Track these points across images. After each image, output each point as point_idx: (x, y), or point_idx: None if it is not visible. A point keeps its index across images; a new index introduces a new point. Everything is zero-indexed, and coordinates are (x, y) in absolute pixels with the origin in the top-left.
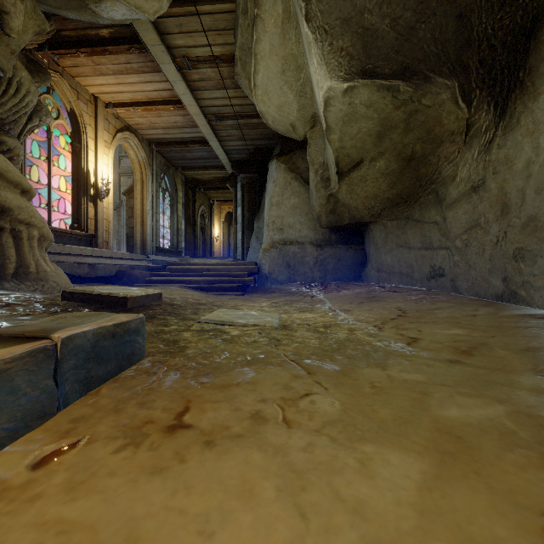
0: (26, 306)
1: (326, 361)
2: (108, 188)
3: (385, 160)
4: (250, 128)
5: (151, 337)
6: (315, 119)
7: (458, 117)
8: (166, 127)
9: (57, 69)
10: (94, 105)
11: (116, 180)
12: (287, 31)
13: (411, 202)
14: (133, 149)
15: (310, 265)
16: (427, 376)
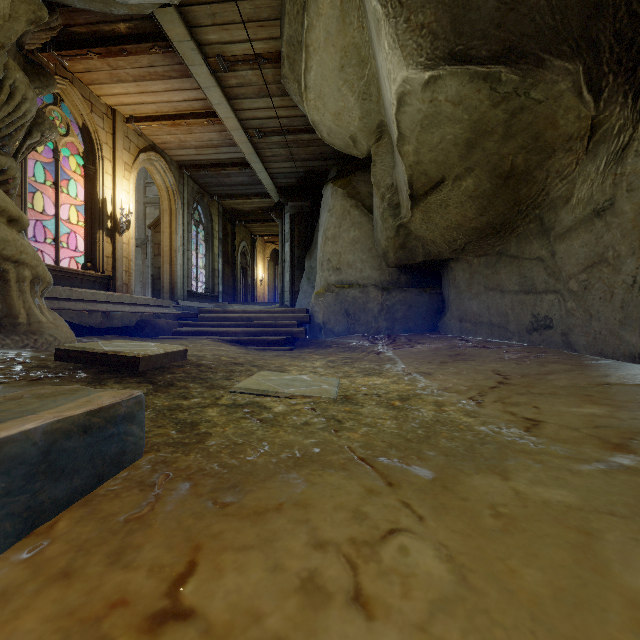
0: (3, 370)
1: (413, 460)
2: (129, 219)
3: (474, 178)
4: (300, 146)
5: (162, 416)
6: (382, 129)
7: (580, 115)
8: (198, 147)
9: (66, 75)
10: (112, 120)
11: (140, 211)
12: (348, 12)
13: (506, 233)
14: (160, 173)
15: (374, 313)
16: (578, 495)
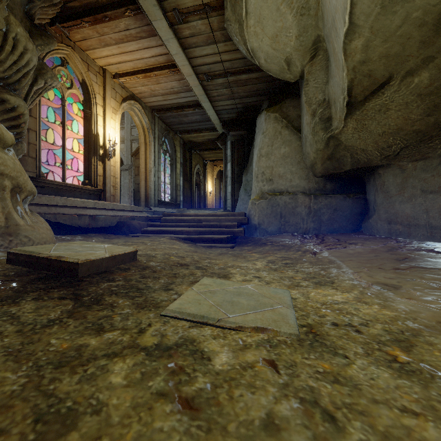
0: None
1: None
2: (115, 149)
3: (432, 69)
4: (239, 86)
5: (30, 389)
6: (317, 46)
7: None
8: (164, 94)
9: (69, 43)
10: (103, 76)
11: (128, 146)
12: None
13: None
14: (138, 115)
15: (302, 216)
16: None
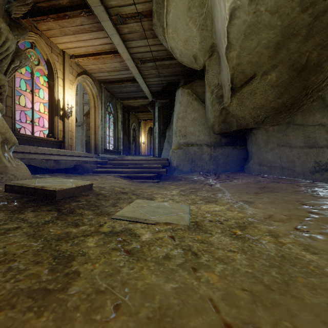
0: None
1: None
2: (72, 110)
3: (277, 72)
4: (163, 68)
5: (46, 248)
6: (213, 49)
7: None
8: (109, 71)
9: (37, 32)
10: (63, 57)
11: (81, 108)
12: None
13: (294, 110)
14: (89, 86)
15: (206, 160)
16: None
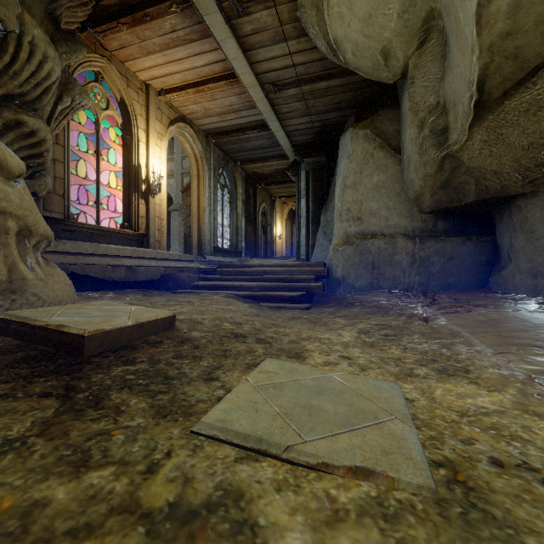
0: None
1: None
2: (160, 183)
3: None
4: (316, 97)
5: None
6: (429, 26)
7: None
8: (221, 113)
9: (104, 53)
10: (146, 94)
11: (178, 181)
12: None
13: None
14: (189, 141)
15: (403, 266)
16: None
